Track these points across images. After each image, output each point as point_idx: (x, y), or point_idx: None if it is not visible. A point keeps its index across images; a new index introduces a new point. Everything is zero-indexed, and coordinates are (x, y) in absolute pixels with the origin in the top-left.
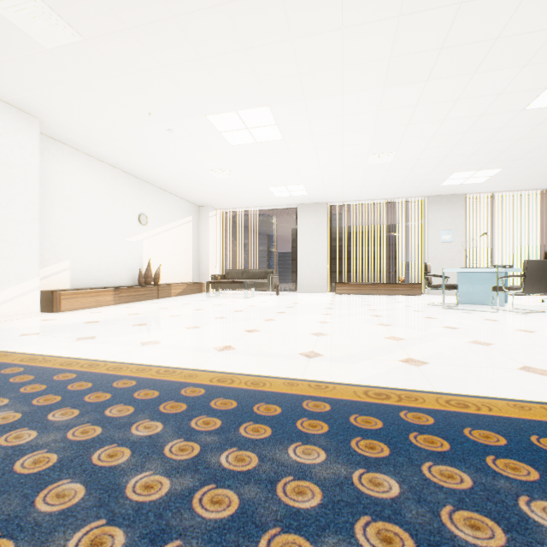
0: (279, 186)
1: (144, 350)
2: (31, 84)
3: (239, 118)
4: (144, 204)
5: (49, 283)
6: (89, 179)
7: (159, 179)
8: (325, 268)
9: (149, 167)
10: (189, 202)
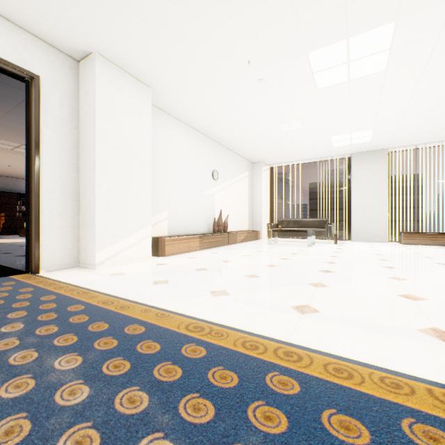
0: (343, 134)
1: (319, 325)
2: (153, 47)
3: (346, 48)
4: (215, 162)
5: (154, 230)
6: (179, 141)
7: (228, 139)
8: (384, 217)
9: (224, 126)
10: (245, 159)
